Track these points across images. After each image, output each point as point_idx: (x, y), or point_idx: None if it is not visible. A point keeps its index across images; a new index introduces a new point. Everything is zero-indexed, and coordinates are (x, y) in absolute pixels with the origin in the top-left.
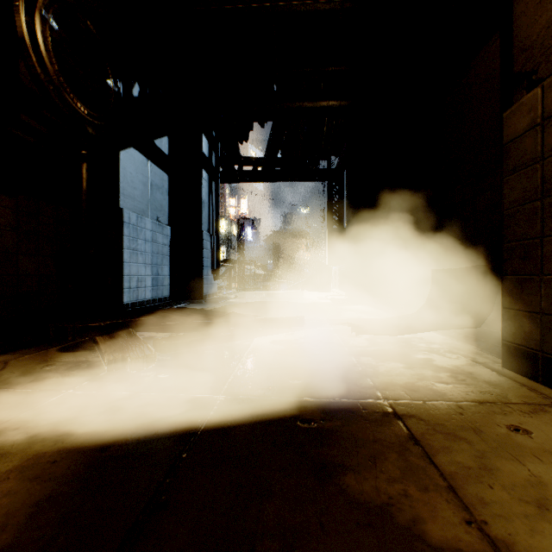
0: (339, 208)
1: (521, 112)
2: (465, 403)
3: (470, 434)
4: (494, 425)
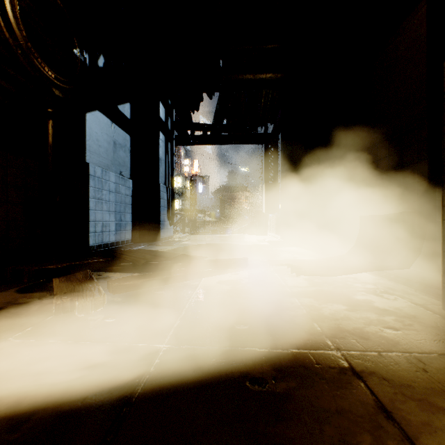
0: (274, 166)
1: None
2: (423, 354)
3: None
4: None
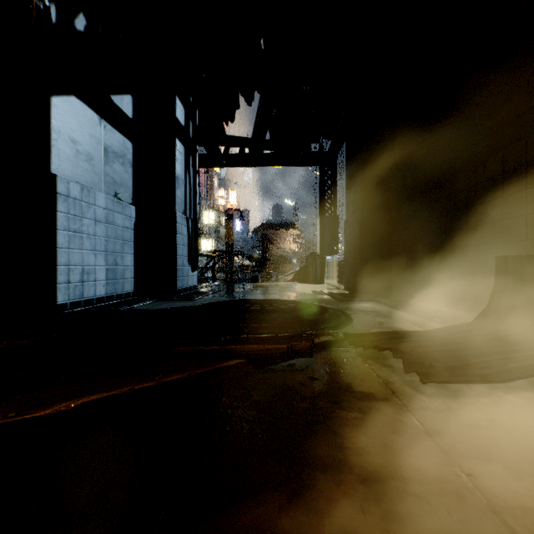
0: (331, 194)
1: None
2: None
3: None
4: None
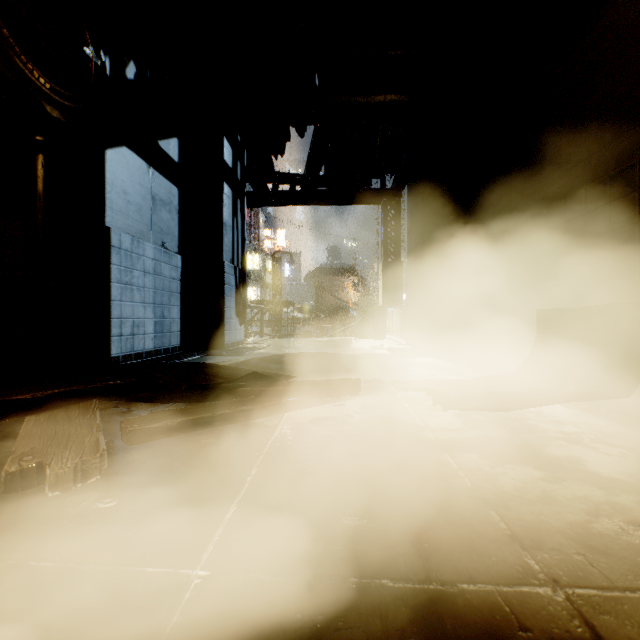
0: (395, 237)
1: None
2: None
3: None
4: None
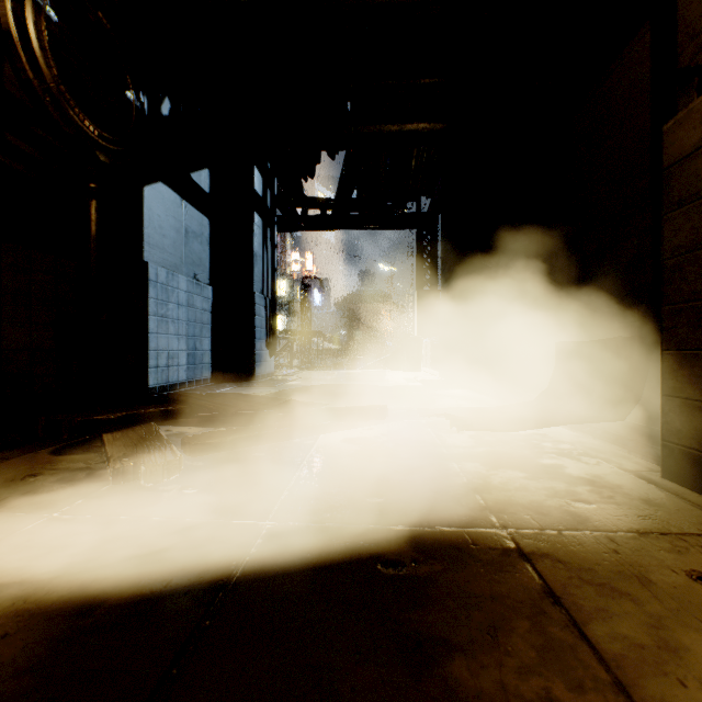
0: (431, 263)
1: (690, 122)
2: (618, 533)
3: (634, 585)
4: (667, 571)
